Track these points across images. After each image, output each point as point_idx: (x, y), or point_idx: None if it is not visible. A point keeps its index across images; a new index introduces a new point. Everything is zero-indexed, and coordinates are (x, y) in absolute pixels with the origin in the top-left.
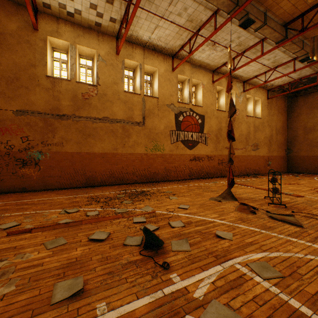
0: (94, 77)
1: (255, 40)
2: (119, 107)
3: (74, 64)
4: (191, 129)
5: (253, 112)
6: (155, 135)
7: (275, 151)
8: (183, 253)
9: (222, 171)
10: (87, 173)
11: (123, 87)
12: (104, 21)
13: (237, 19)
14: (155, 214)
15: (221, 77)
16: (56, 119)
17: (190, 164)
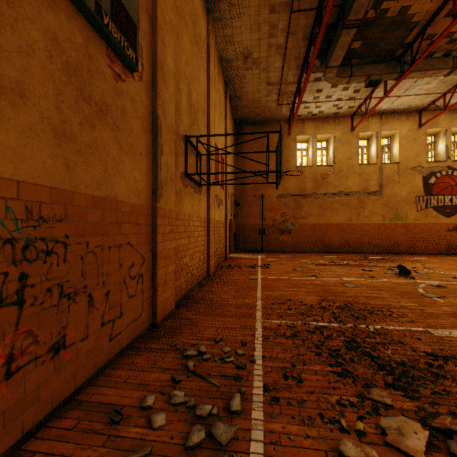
0: (329, 157)
1: None
2: (354, 180)
3: (314, 152)
4: (449, 192)
5: None
6: (394, 204)
7: None
8: (423, 278)
9: None
10: (324, 241)
11: (358, 160)
12: (341, 110)
13: None
14: None
15: None
16: (302, 198)
17: (446, 236)
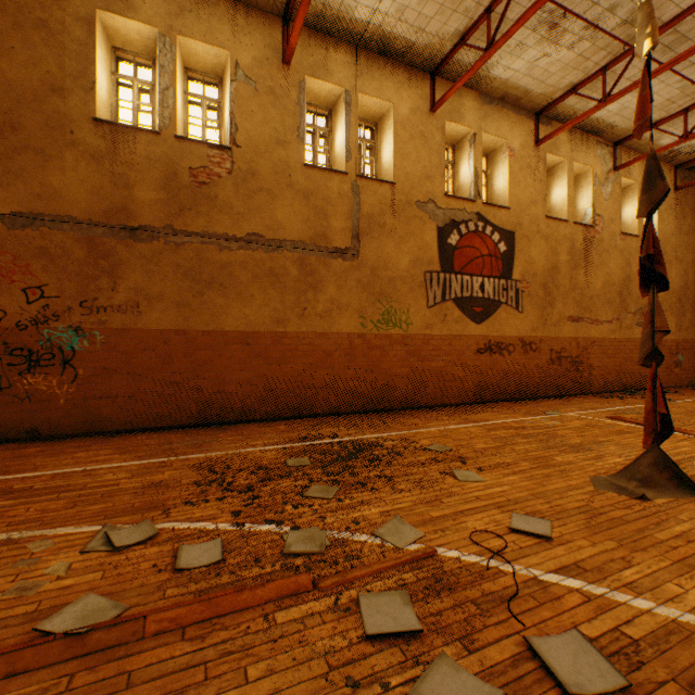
0: (225, 128)
1: (682, 2)
2: (292, 208)
3: (169, 89)
4: (480, 268)
5: (638, 224)
6: (385, 285)
7: (693, 328)
8: None
9: (559, 380)
10: (204, 388)
11: (303, 154)
12: None
13: None
14: (440, 573)
15: (562, 127)
16: (121, 239)
17: (476, 363)
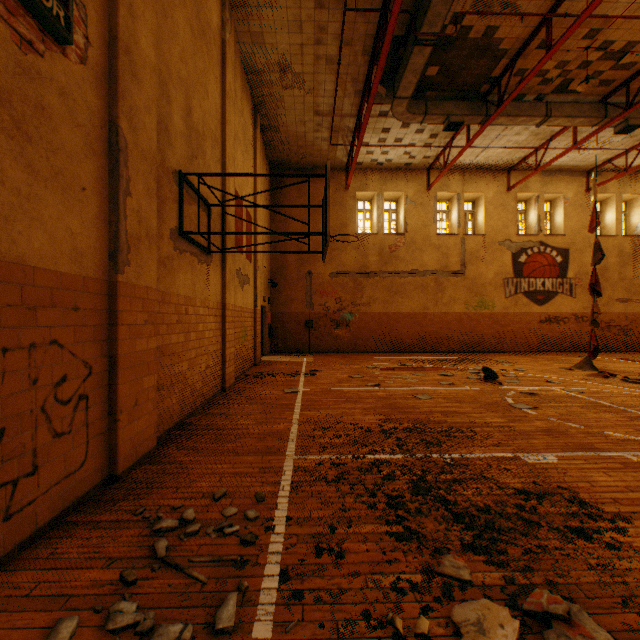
0: (399, 223)
1: None
2: (431, 255)
3: (380, 215)
4: (541, 273)
5: None
6: (479, 287)
7: None
8: (513, 383)
9: (608, 341)
10: (393, 336)
11: (436, 229)
12: (415, 160)
13: (610, 126)
14: None
15: (602, 183)
16: (364, 278)
17: (539, 328)
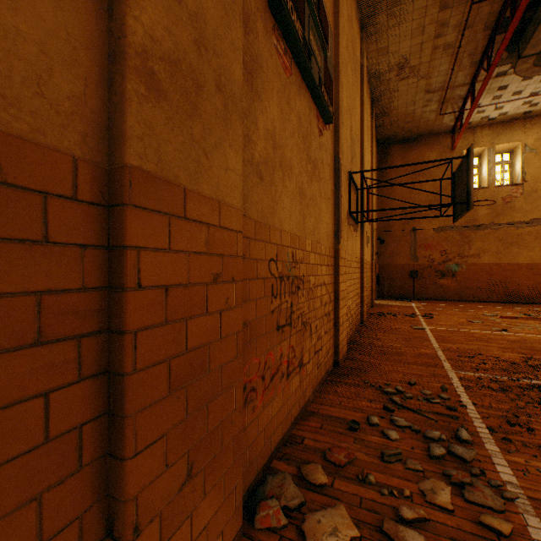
0: (515, 173)
1: None
2: None
3: (491, 169)
4: None
5: None
6: None
7: None
8: None
9: None
10: (507, 287)
11: None
12: (537, 107)
13: None
14: None
15: None
16: (472, 230)
17: None
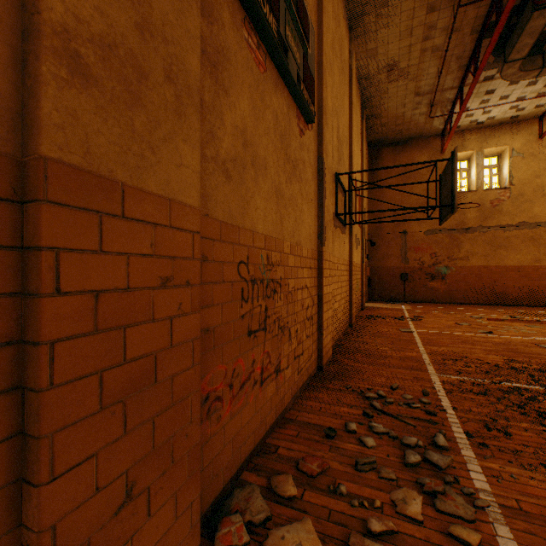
0: (502, 177)
1: None
2: (543, 206)
3: (480, 172)
4: None
5: None
6: None
7: None
8: None
9: None
10: (495, 289)
11: None
12: (523, 112)
13: None
14: None
15: None
16: (461, 233)
17: None
